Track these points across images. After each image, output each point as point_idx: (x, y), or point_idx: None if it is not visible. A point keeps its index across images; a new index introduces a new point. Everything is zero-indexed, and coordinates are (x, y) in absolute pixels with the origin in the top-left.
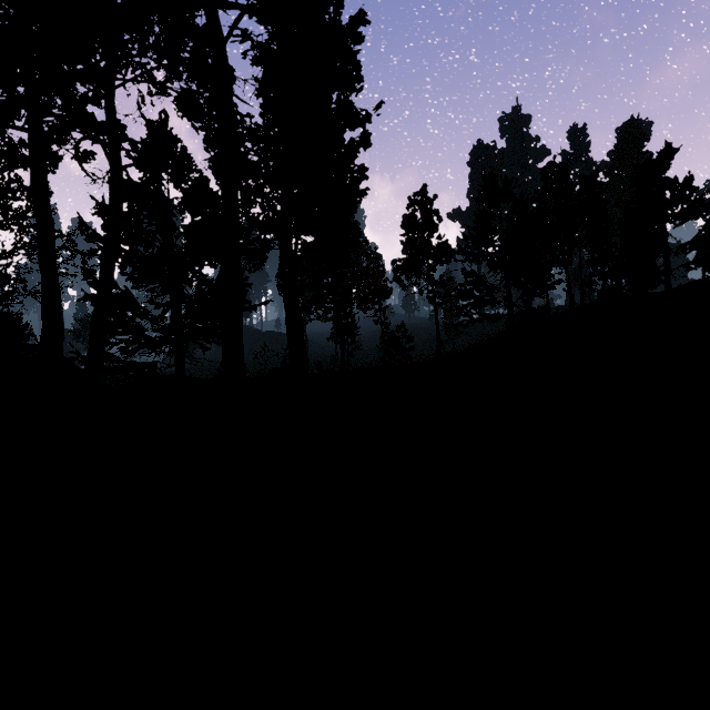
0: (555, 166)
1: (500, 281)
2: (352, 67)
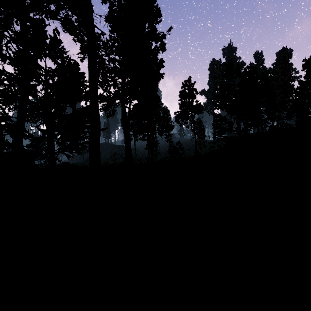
0: (250, 68)
1: (234, 119)
2: (156, 9)
